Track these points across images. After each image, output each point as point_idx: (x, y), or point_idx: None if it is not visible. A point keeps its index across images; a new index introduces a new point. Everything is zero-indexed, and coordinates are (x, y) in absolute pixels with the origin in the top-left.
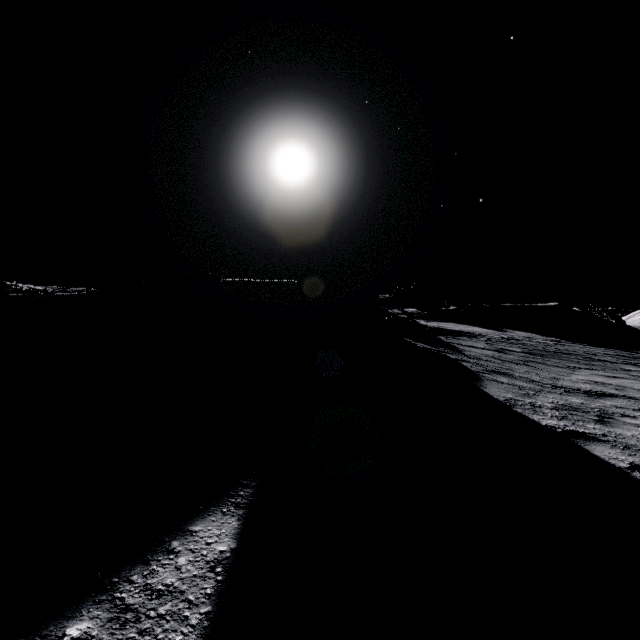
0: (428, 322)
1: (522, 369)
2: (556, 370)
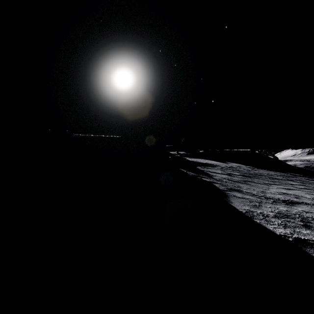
0: (190, 158)
1: (245, 186)
2: (261, 186)
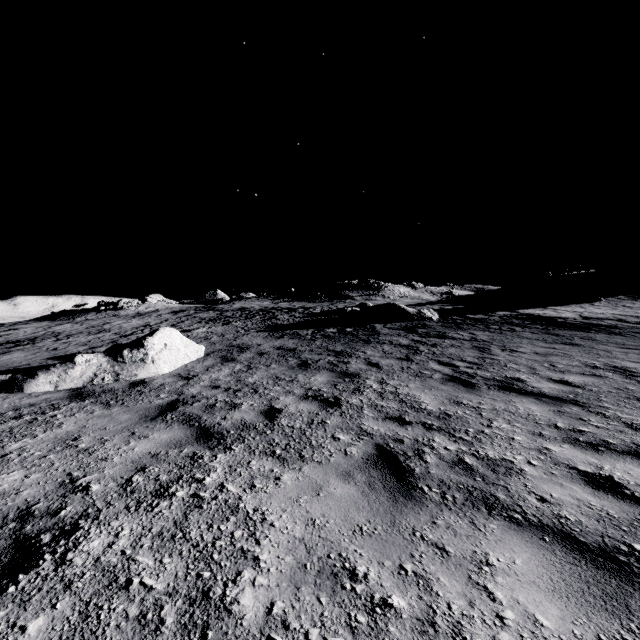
0: None
1: None
2: None
